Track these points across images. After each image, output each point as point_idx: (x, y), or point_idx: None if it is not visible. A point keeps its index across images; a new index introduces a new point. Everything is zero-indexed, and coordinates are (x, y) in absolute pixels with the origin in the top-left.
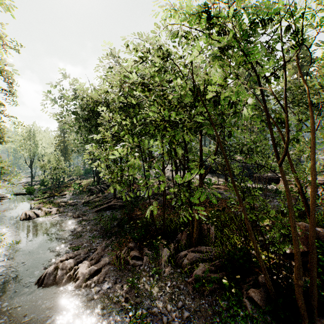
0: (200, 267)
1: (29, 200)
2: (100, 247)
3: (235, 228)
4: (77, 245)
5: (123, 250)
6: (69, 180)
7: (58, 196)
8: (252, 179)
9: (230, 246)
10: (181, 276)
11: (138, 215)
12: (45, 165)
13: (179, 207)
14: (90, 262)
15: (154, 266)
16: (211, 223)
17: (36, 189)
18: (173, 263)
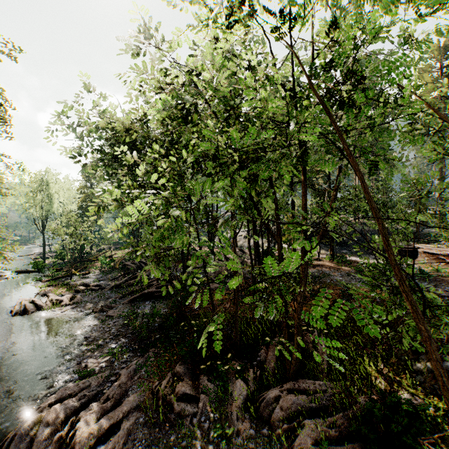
0: (307, 428)
1: (35, 281)
2: (127, 371)
3: (362, 340)
4: (89, 366)
5: (165, 380)
6: (98, 251)
7: (78, 276)
8: (371, 251)
9: (360, 381)
10: (271, 446)
11: (194, 310)
12: (58, 230)
13: (261, 297)
14: (103, 406)
15: (219, 417)
16: (318, 331)
17: (50, 263)
18: (254, 414)
